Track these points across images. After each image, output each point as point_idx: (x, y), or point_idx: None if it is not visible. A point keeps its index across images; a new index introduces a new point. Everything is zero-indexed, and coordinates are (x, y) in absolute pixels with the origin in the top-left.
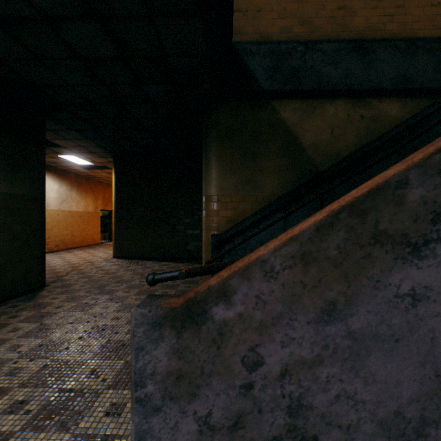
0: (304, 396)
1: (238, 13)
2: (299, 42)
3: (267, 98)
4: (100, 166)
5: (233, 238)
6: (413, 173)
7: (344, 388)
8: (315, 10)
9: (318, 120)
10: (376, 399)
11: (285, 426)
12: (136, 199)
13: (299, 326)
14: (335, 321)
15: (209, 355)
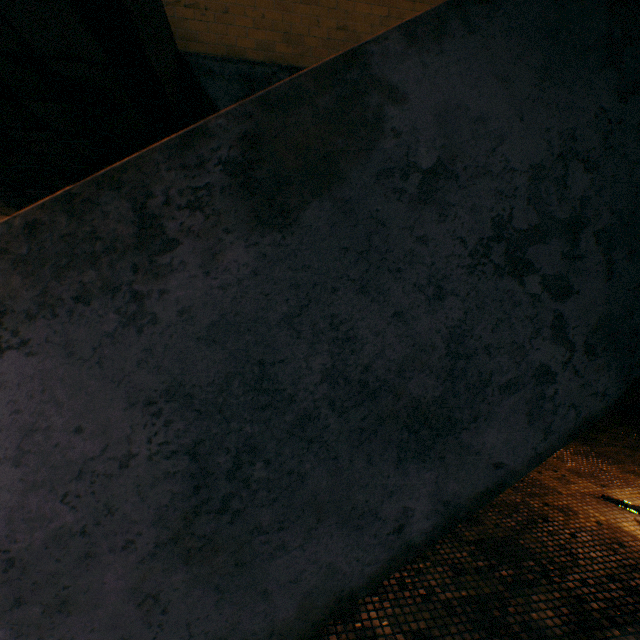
0: None
1: (193, 10)
2: (282, 67)
3: None
4: None
5: None
6: None
7: None
8: (306, 26)
9: None
10: None
11: None
12: None
13: None
14: None
15: None
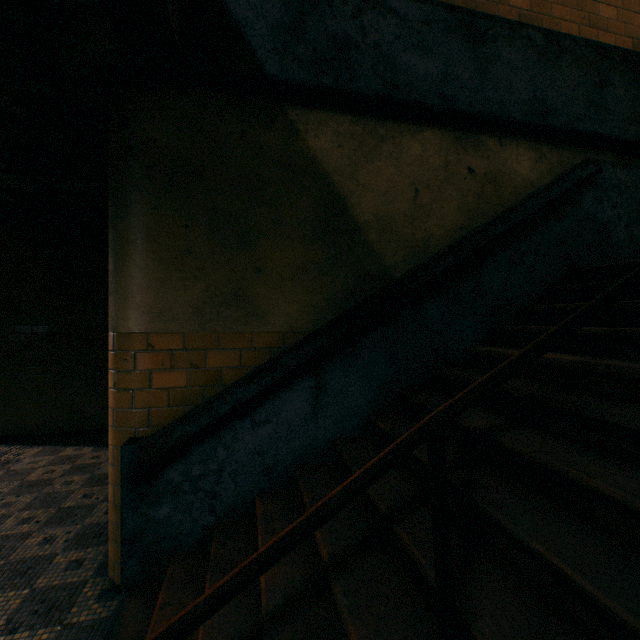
0: None
1: None
2: None
3: (278, 100)
4: None
5: (188, 447)
6: None
7: None
8: None
9: (388, 166)
10: None
11: None
12: (5, 307)
13: None
14: None
15: None
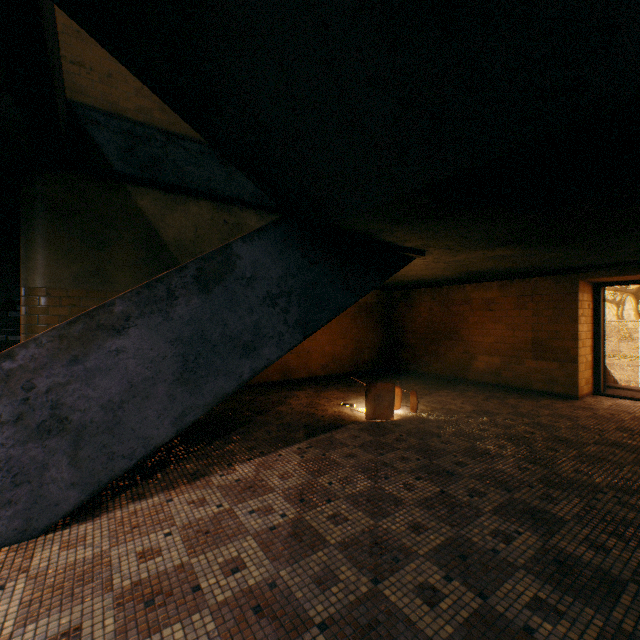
0: (61, 400)
1: (79, 67)
2: (160, 131)
3: (121, 181)
4: None
5: None
6: (118, 300)
7: (83, 393)
8: None
9: (182, 216)
10: (100, 396)
11: (50, 415)
12: None
13: (58, 368)
14: (79, 364)
15: (1, 387)
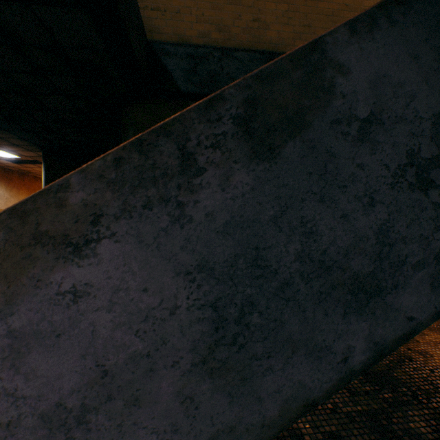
0: None
1: (156, 12)
2: (216, 48)
3: (186, 100)
4: (34, 160)
5: None
6: (75, 178)
7: (4, 387)
8: (232, 19)
9: None
10: (38, 393)
11: None
12: None
13: None
14: None
15: None
